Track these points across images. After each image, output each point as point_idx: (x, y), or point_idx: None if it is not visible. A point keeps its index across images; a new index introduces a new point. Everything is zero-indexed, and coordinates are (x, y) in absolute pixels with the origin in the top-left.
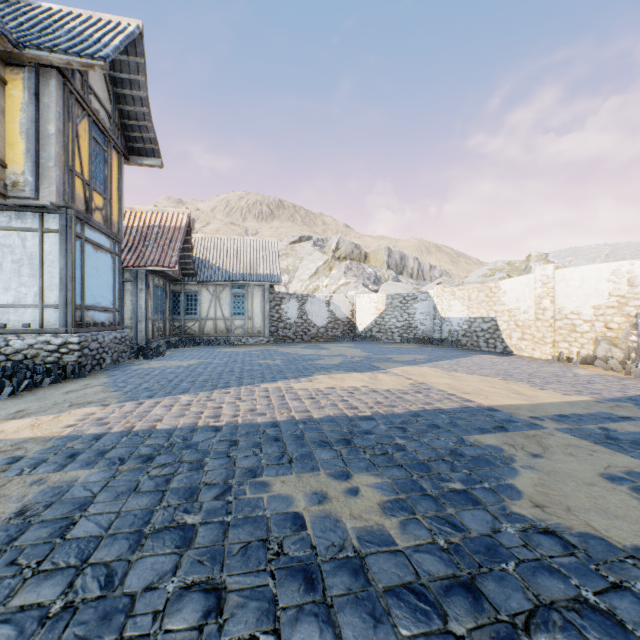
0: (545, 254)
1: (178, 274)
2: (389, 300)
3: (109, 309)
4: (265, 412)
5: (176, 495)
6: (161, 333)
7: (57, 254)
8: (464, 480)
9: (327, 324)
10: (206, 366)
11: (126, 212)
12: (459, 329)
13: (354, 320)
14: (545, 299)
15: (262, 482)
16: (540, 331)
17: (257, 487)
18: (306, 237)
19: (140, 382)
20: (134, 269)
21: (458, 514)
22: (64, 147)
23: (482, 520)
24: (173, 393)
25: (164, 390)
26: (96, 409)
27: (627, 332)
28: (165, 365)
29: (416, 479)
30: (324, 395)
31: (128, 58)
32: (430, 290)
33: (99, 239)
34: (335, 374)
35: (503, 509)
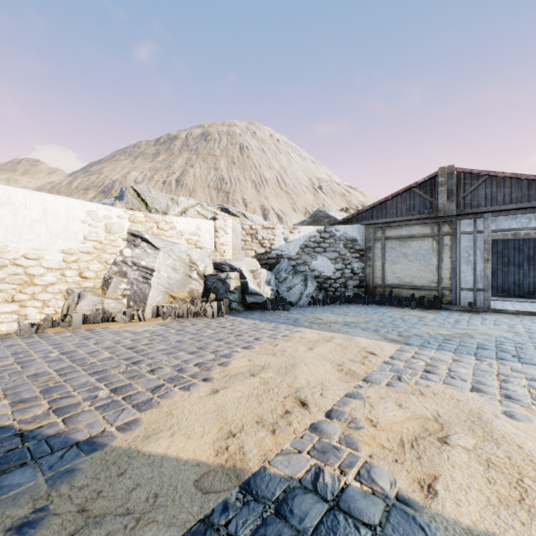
0: None
1: None
2: None
3: None
4: None
5: None
6: None
7: None
8: None
9: None
10: None
11: None
12: None
13: None
14: None
15: None
16: None
17: None
18: None
19: None
20: None
21: None
22: None
23: None
24: None
25: None
26: None
27: (118, 280)
28: None
29: None
30: None
31: None
32: None
33: None
34: None
35: None
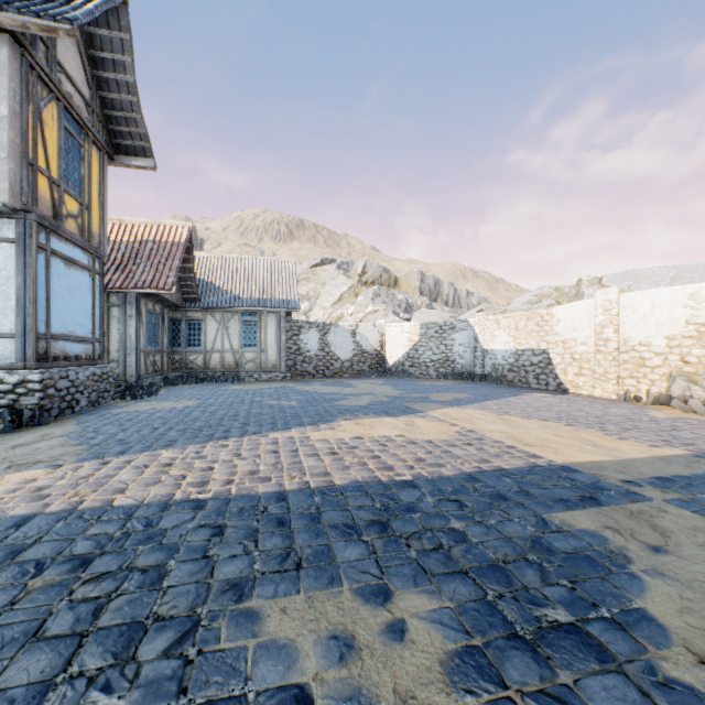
0: (598, 278)
1: (178, 299)
2: (423, 330)
3: (86, 339)
4: (270, 476)
5: (101, 646)
6: (157, 368)
7: (13, 269)
8: (568, 602)
9: (353, 357)
10: (205, 409)
11: (114, 224)
12: (504, 363)
13: (383, 353)
14: (608, 328)
15: (250, 612)
16: (602, 365)
17: (240, 624)
18: (329, 260)
19: (116, 431)
20: (122, 291)
21: (580, 686)
22: (21, 134)
23: (625, 701)
24: (153, 447)
25: (143, 443)
26: (41, 473)
27: None
28: (155, 407)
29: (493, 601)
30: (349, 449)
31: (110, 33)
32: (470, 318)
33: (72, 253)
34: (363, 419)
35: (651, 671)
